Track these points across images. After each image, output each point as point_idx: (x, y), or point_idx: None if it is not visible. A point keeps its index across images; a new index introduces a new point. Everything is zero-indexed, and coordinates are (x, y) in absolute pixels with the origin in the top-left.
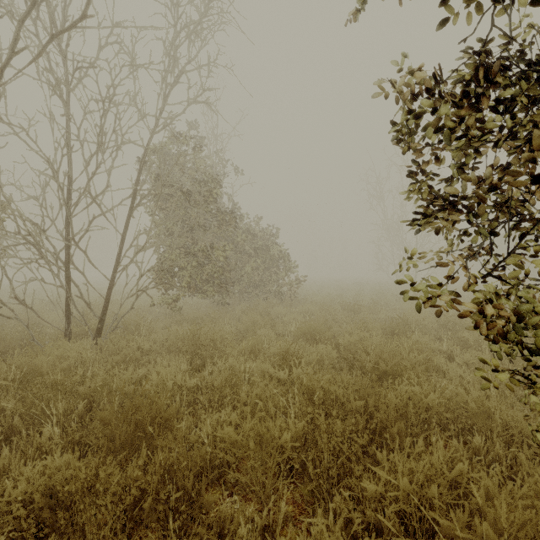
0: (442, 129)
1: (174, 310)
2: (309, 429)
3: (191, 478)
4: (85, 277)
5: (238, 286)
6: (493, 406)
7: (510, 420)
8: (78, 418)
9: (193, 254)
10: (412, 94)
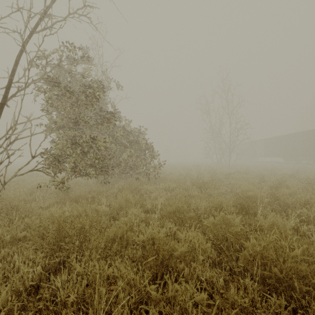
0: None
1: (61, 190)
2: None
3: None
4: None
5: (117, 169)
6: None
7: None
8: None
9: (77, 144)
10: None
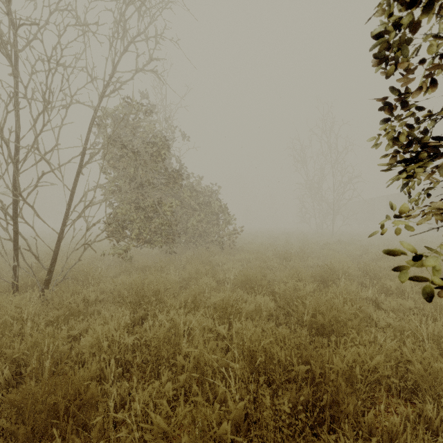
0: None
1: (125, 259)
2: (252, 411)
3: None
4: (35, 230)
5: (184, 236)
6: (442, 370)
7: None
8: (4, 385)
9: (142, 208)
10: None
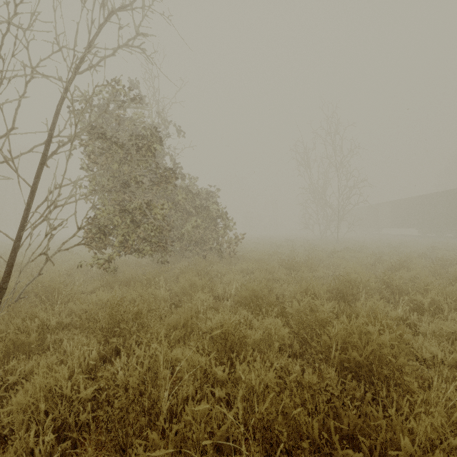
0: None
1: (107, 271)
2: None
3: None
4: None
5: (179, 244)
6: None
7: None
8: None
9: (128, 211)
10: None
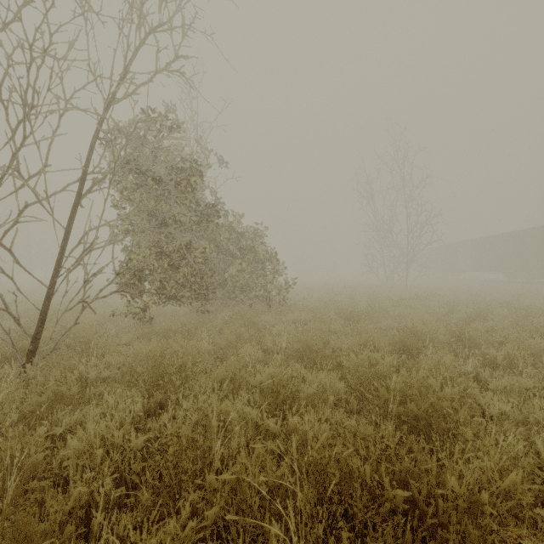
0: None
1: (142, 321)
2: None
3: None
4: (15, 282)
5: (221, 291)
6: None
7: None
8: None
9: (165, 254)
10: None
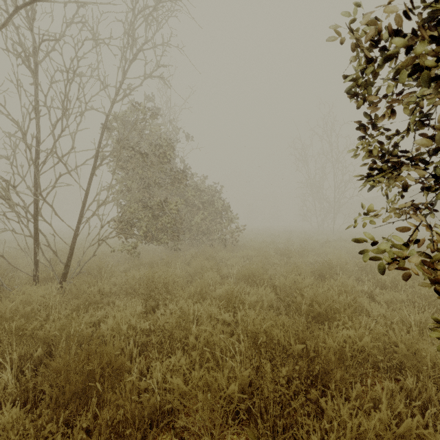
0: (415, 71)
1: (133, 256)
2: (255, 378)
3: (138, 437)
4: (52, 227)
5: (188, 234)
6: (422, 349)
7: (439, 362)
8: (38, 361)
9: (149, 207)
10: (373, 39)
